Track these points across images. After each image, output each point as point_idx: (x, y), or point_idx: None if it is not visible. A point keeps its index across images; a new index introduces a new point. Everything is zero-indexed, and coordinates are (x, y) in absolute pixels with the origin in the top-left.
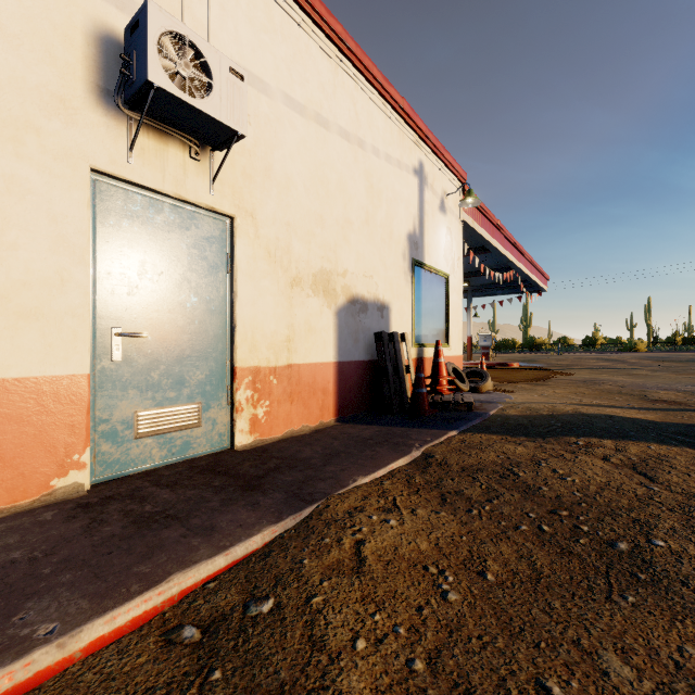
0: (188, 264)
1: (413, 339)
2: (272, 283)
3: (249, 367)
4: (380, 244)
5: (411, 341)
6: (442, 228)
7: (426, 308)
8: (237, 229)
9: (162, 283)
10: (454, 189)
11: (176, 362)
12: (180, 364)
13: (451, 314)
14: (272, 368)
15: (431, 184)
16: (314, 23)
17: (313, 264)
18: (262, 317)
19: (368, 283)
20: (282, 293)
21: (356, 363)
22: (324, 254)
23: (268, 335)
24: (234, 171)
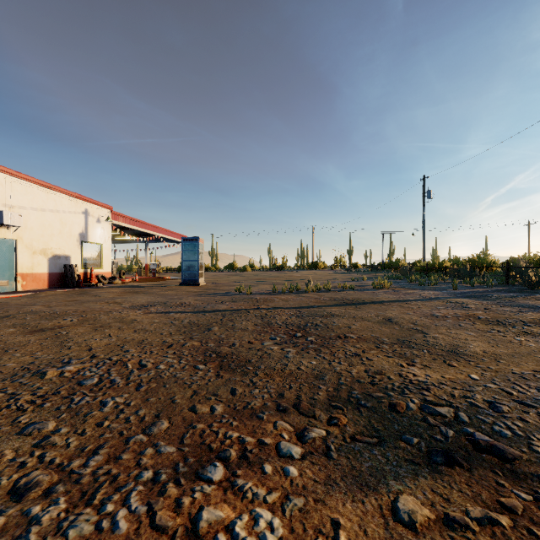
0: (6, 251)
1: (82, 266)
2: (27, 253)
3: (21, 273)
4: (66, 238)
5: (81, 267)
6: (99, 228)
7: (90, 256)
8: (18, 242)
9: (0, 256)
10: (106, 213)
11: (3, 271)
12: (4, 272)
13: (104, 257)
14: (27, 273)
15: (92, 214)
16: (41, 186)
17: (40, 247)
18: (25, 262)
19: (61, 250)
20: (31, 256)
21: (56, 273)
22: (44, 244)
23: (26, 266)
24: (17, 229)
